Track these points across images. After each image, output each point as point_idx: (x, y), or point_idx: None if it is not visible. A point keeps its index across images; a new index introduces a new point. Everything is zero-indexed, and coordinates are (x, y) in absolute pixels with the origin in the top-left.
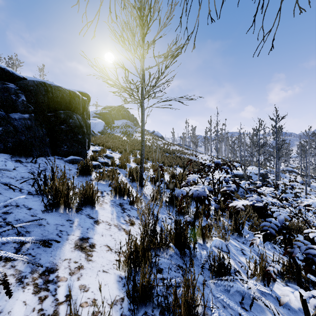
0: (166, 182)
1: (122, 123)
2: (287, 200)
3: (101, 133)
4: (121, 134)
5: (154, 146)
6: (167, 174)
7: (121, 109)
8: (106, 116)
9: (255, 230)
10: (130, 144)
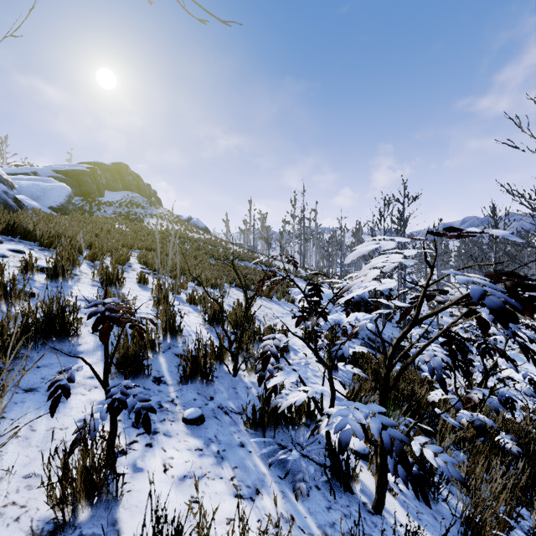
0: (180, 359)
1: (123, 197)
2: (535, 386)
3: (60, 210)
4: (115, 217)
5: (187, 244)
6: (200, 311)
7: (121, 171)
8: (82, 179)
9: (503, 528)
10: (126, 237)
